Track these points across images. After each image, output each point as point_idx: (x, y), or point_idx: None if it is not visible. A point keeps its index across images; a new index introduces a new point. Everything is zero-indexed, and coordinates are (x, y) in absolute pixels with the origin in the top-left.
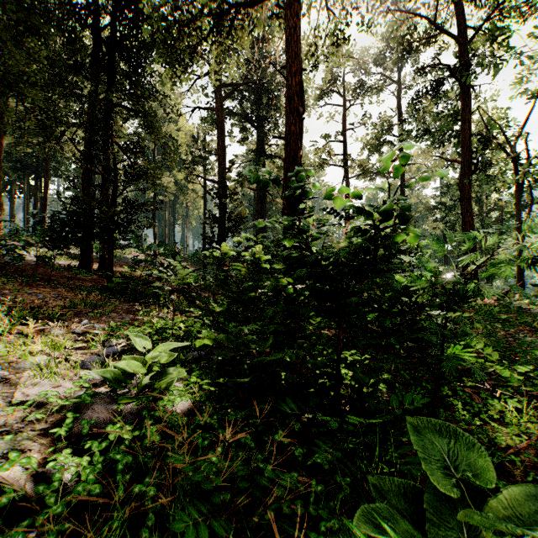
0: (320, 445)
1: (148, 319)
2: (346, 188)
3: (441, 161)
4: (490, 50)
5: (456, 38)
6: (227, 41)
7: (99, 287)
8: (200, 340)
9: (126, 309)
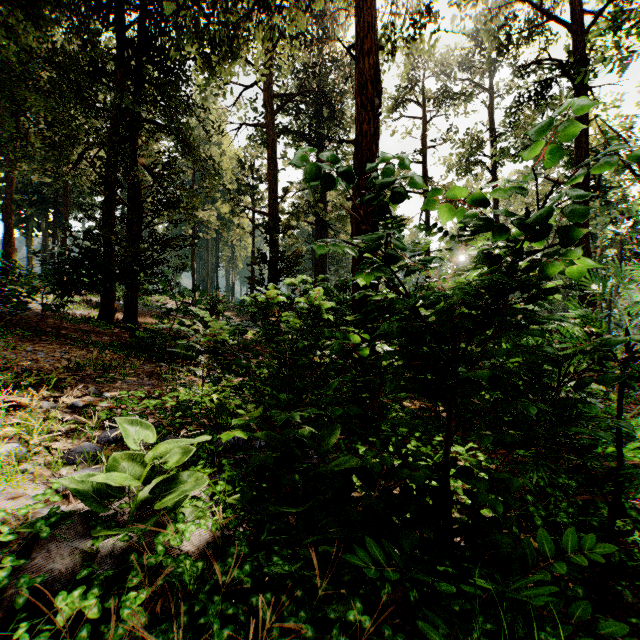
0: (428, 633)
1: (173, 387)
2: (457, 194)
3: (545, 186)
4: (613, 41)
5: (569, 27)
6: (276, 19)
7: (121, 342)
8: (228, 432)
9: (149, 372)
